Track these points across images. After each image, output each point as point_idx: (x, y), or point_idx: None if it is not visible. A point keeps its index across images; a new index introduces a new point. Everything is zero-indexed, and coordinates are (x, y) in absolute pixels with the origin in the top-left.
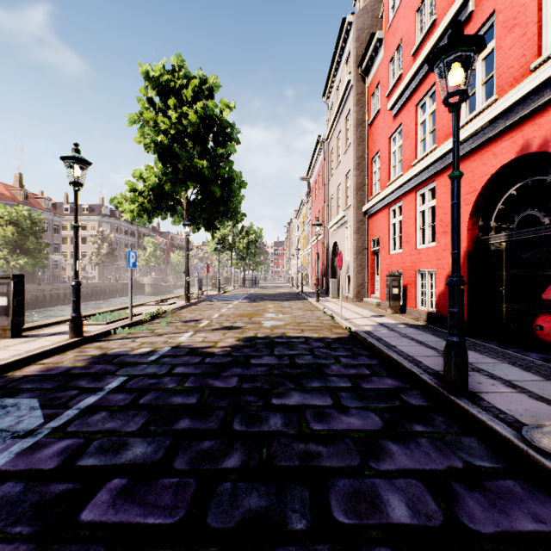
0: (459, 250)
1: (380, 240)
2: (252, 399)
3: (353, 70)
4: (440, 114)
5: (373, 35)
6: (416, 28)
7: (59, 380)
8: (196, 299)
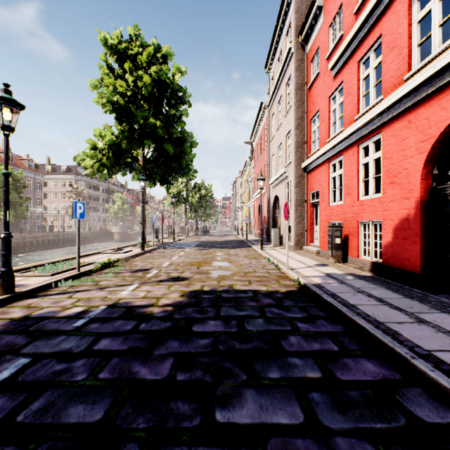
0: None
1: (319, 193)
2: (186, 409)
3: (293, 39)
4: (387, 65)
5: (313, 3)
6: None
7: None
8: (152, 246)
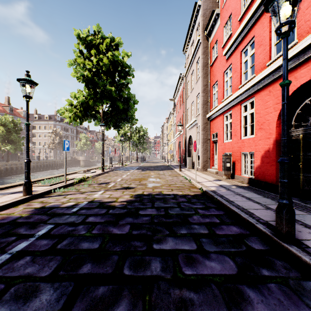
0: (288, 137)
1: (217, 134)
2: (139, 244)
3: (201, 33)
4: (257, 55)
5: (213, 11)
6: (241, 4)
7: (6, 227)
8: (108, 169)
